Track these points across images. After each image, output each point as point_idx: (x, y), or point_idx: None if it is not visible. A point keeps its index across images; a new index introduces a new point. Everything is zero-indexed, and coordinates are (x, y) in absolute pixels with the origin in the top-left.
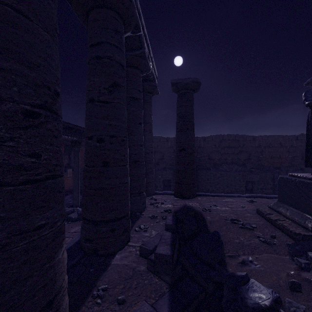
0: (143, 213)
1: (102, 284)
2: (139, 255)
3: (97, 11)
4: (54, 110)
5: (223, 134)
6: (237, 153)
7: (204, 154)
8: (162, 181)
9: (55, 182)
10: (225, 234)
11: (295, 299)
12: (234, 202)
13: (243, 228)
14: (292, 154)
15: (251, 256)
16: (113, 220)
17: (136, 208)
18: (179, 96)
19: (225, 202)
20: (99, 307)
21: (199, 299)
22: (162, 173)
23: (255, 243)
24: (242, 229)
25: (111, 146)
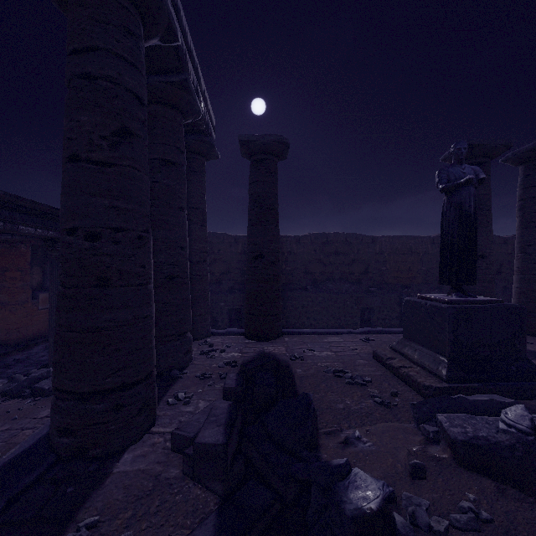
0: (185, 370)
1: (89, 515)
2: (170, 448)
3: None
4: None
5: (328, 233)
6: (349, 264)
7: (298, 264)
8: (227, 312)
9: None
10: (323, 396)
11: (417, 491)
12: (341, 342)
13: (351, 385)
14: (427, 265)
15: (360, 429)
16: (120, 388)
17: (173, 362)
18: (254, 164)
19: (327, 343)
20: None
21: (270, 515)
22: (226, 298)
23: (368, 406)
24: (349, 386)
25: (115, 249)
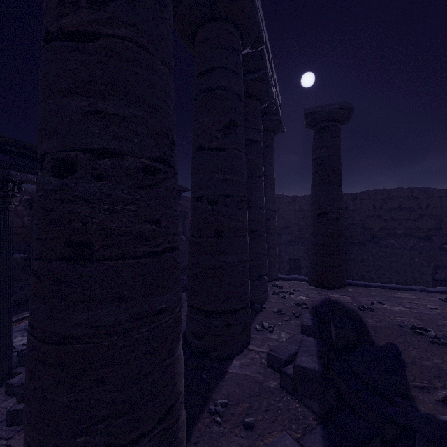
0: (264, 305)
1: (220, 397)
2: (265, 364)
3: (207, 27)
4: (171, 164)
5: (389, 188)
6: (415, 219)
7: (354, 220)
8: (287, 261)
9: (174, 255)
10: (404, 350)
11: None
12: (414, 299)
13: (436, 344)
14: None
15: None
16: (229, 312)
17: (254, 297)
18: (317, 132)
19: (397, 298)
20: (220, 428)
21: (372, 445)
22: (286, 249)
23: None
24: (435, 346)
25: (226, 210)
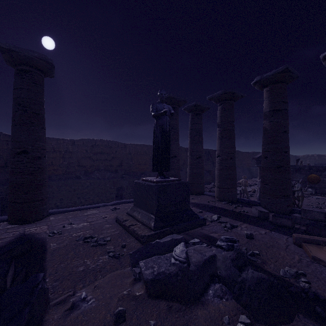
0: None
1: None
2: None
3: None
4: None
5: (96, 139)
6: (110, 160)
7: (73, 160)
8: None
9: None
10: (68, 263)
11: None
12: (97, 213)
13: (95, 247)
14: None
15: (92, 285)
16: None
17: None
18: (18, 73)
19: (86, 216)
20: None
21: None
22: None
23: (103, 262)
24: (93, 248)
25: None
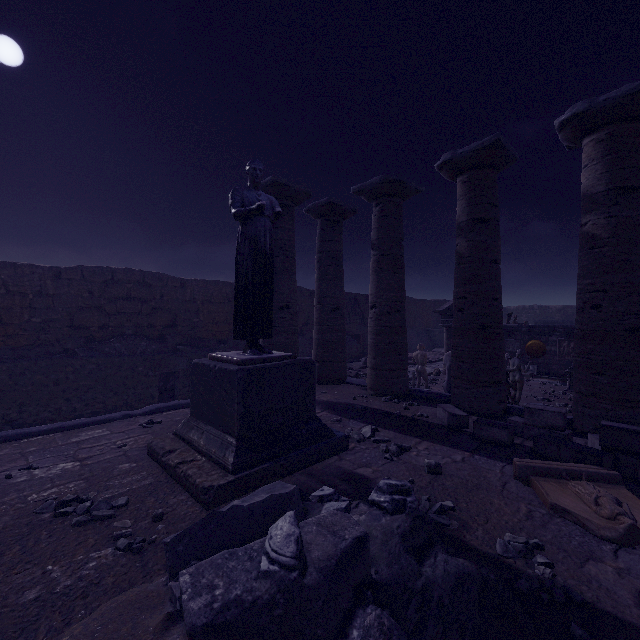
0: None
1: None
2: None
3: None
4: None
5: (114, 268)
6: (149, 314)
7: (57, 314)
8: None
9: None
10: None
11: None
12: (104, 436)
13: (83, 526)
14: None
15: None
16: None
17: None
18: None
19: (75, 445)
20: None
21: None
22: None
23: (99, 566)
24: (77, 531)
25: None
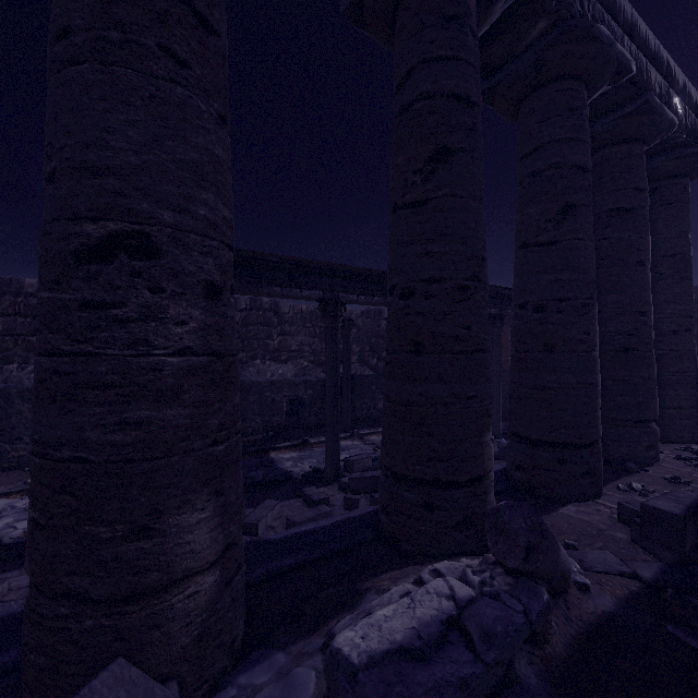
0: (645, 467)
1: None
2: (616, 519)
3: (534, 98)
4: (481, 279)
5: None
6: None
7: None
8: None
9: (483, 356)
10: None
11: None
12: None
13: None
14: None
15: None
16: (563, 446)
17: (627, 453)
18: None
19: None
20: None
21: None
22: None
23: None
24: None
25: (558, 318)
